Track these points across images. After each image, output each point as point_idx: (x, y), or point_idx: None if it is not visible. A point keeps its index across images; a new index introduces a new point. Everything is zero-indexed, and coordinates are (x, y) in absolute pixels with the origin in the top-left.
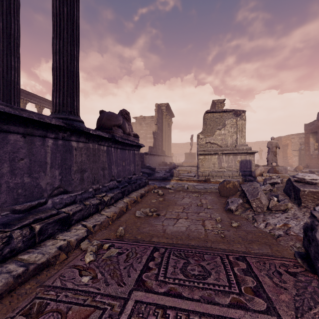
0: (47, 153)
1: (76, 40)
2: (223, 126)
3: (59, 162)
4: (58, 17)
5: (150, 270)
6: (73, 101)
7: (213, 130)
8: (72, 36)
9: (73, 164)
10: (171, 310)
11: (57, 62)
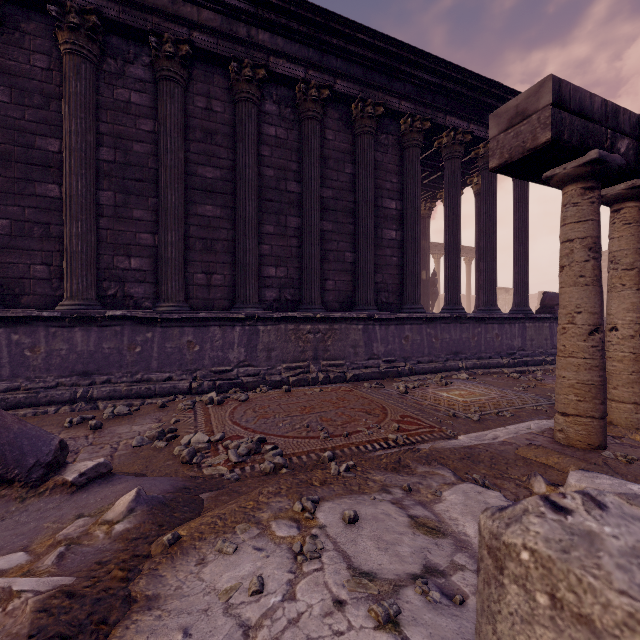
0: (516, 331)
1: (527, 262)
2: None
3: (520, 335)
4: (517, 254)
5: None
6: (525, 299)
7: None
8: (525, 262)
9: (526, 336)
10: None
11: (516, 279)
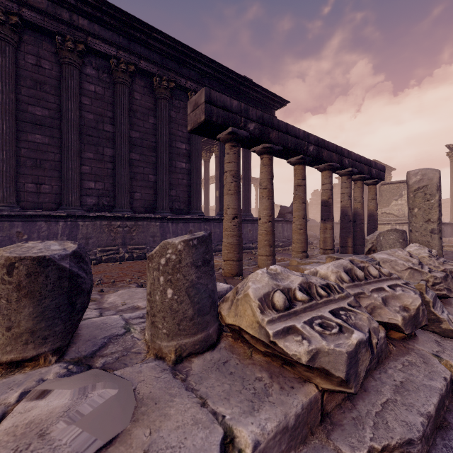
0: None
1: None
2: (400, 196)
3: None
4: None
5: (282, 254)
6: None
7: (389, 201)
8: None
9: None
10: (281, 254)
11: None
